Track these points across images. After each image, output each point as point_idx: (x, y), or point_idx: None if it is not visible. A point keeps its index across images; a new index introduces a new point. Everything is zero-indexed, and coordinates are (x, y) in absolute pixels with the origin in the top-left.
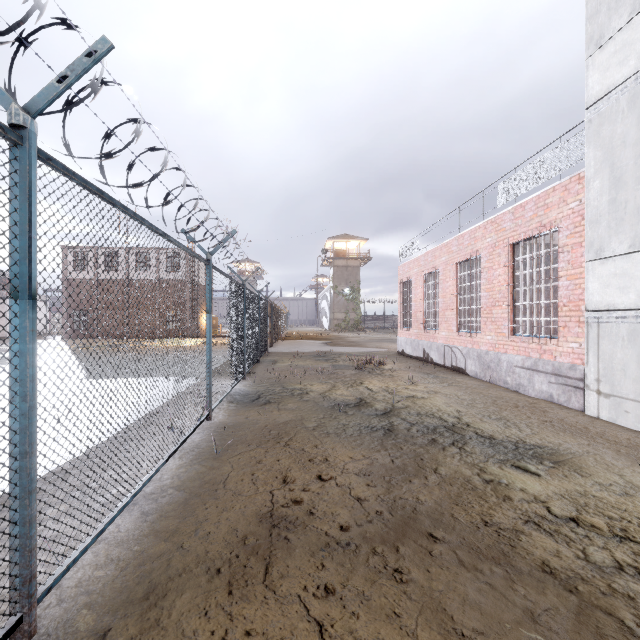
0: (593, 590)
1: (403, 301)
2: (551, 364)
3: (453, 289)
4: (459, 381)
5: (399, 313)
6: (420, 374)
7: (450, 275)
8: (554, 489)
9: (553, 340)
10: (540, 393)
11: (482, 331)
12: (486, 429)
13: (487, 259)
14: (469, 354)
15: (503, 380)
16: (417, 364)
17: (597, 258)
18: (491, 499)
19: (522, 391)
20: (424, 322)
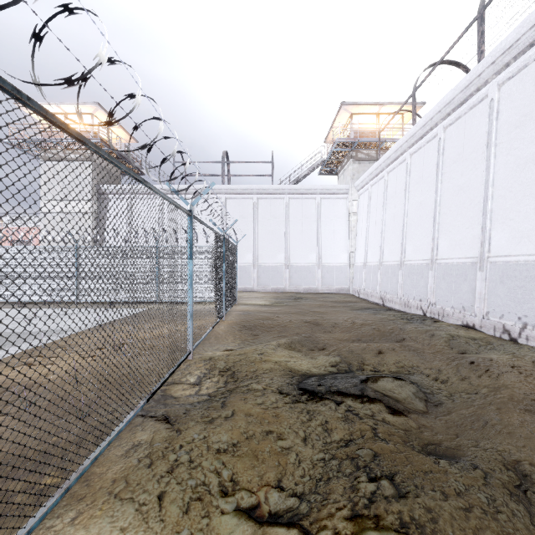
0: None
1: None
2: None
3: None
4: None
5: None
6: None
7: None
8: None
9: None
10: None
11: None
12: None
13: None
14: None
15: None
16: None
17: None
18: None
19: None
20: None
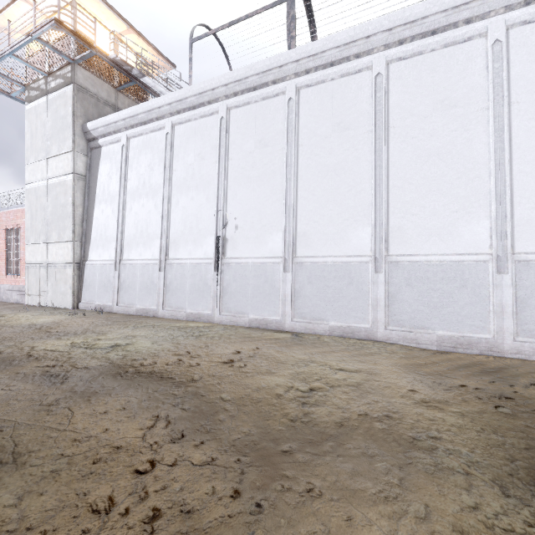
0: None
1: None
2: (18, 286)
3: None
4: None
5: None
6: None
7: None
8: None
9: (19, 276)
10: (15, 300)
11: None
12: None
13: None
14: None
15: (2, 298)
16: None
17: (28, 244)
18: None
19: (9, 301)
20: None
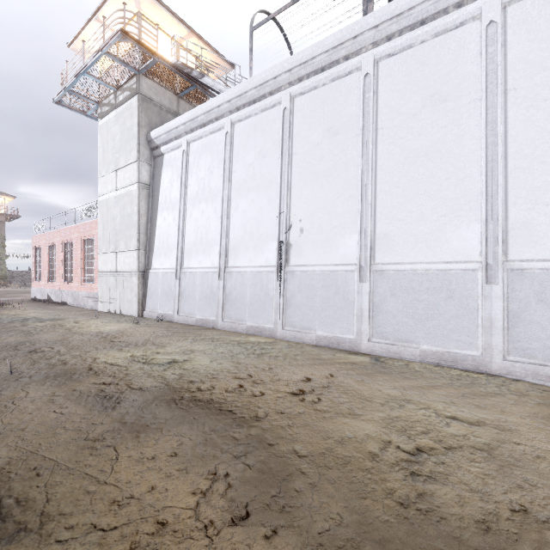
0: (29, 330)
1: (36, 262)
2: (93, 294)
3: (63, 258)
4: (57, 307)
5: (33, 270)
6: (35, 307)
7: (61, 249)
8: (46, 323)
9: (94, 284)
10: (90, 306)
11: (74, 281)
12: (43, 317)
13: (76, 244)
14: (69, 294)
15: (80, 304)
16: (40, 303)
17: (101, 253)
18: (19, 327)
19: (86, 307)
20: (49, 277)
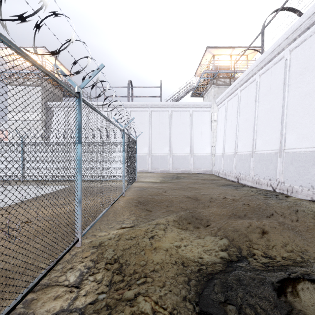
0: None
1: None
2: None
3: None
4: None
5: None
6: None
7: None
8: None
9: None
10: None
11: None
12: None
13: None
14: None
15: None
16: None
17: None
18: None
19: None
20: None
